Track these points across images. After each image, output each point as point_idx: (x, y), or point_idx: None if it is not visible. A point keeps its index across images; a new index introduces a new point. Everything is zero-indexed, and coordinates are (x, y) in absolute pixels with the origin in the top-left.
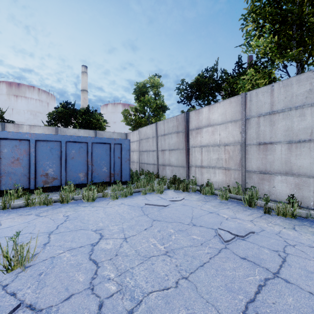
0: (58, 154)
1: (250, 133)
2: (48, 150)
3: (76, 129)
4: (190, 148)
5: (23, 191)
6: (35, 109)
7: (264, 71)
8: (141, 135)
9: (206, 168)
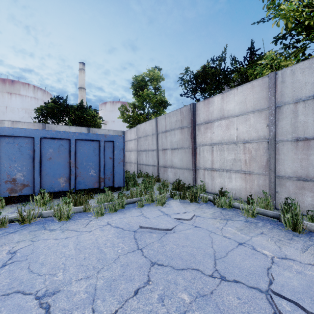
0: (30, 153)
1: (283, 126)
2: (16, 148)
3: (67, 126)
4: (197, 146)
5: None
6: (30, 107)
7: (295, 47)
8: (139, 132)
9: (218, 171)
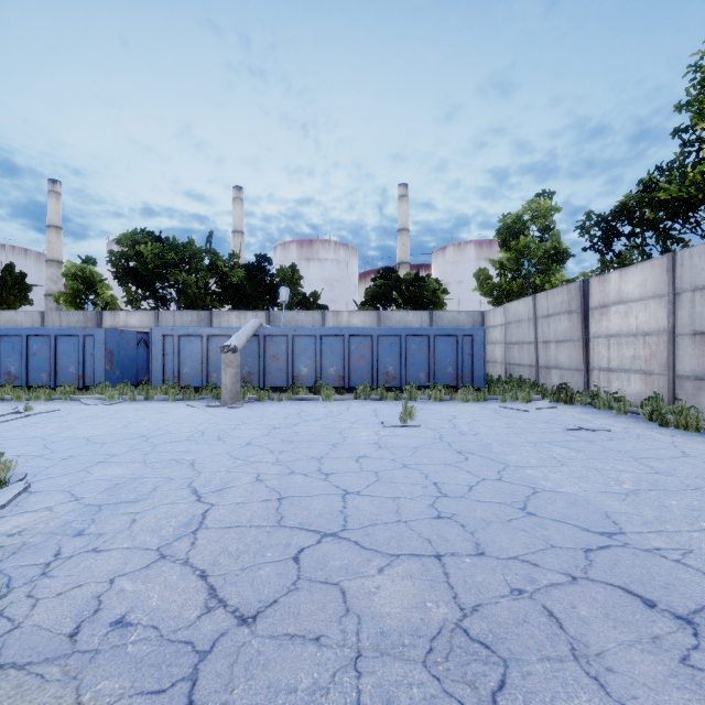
0: (398, 350)
1: (682, 317)
2: (388, 346)
3: (404, 312)
4: (591, 339)
5: (369, 388)
6: (331, 276)
7: None
8: (508, 315)
9: (615, 372)
